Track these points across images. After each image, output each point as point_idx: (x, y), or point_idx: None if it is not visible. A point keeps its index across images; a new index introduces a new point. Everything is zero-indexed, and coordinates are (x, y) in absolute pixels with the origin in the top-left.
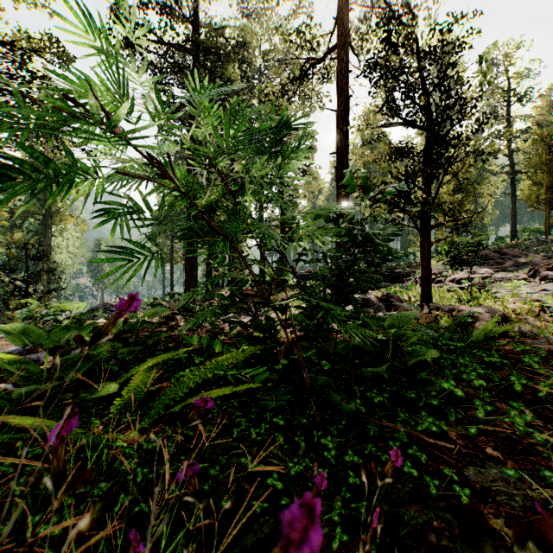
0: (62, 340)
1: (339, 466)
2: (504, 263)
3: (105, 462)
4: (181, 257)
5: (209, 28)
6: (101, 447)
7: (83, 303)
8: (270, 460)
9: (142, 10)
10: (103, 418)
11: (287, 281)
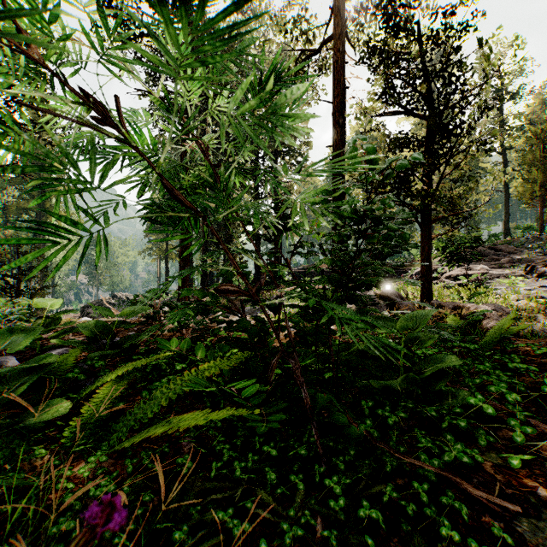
0: (4, 348)
1: (350, 524)
2: (499, 259)
3: (33, 519)
4: (176, 253)
5: (203, 22)
6: (27, 498)
7: (56, 301)
8: (258, 511)
9: (135, 3)
10: (50, 446)
11: (282, 278)
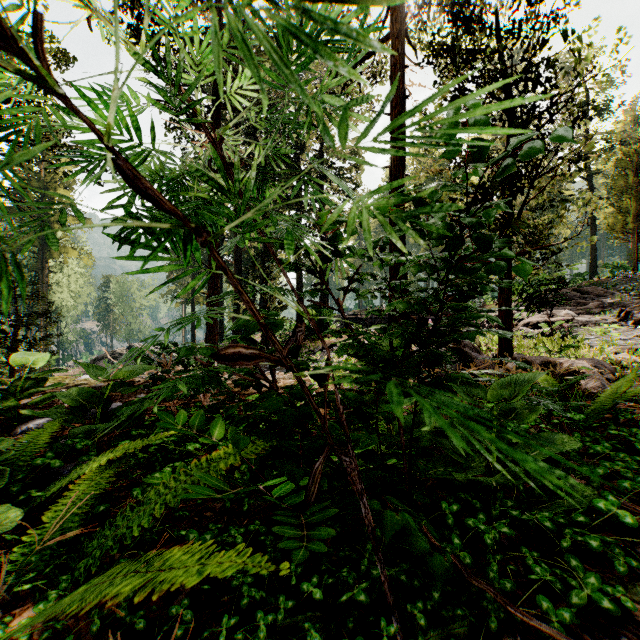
0: None
1: None
2: (587, 303)
3: None
4: (204, 297)
5: None
6: None
7: (37, 357)
8: None
9: None
10: None
11: (329, 325)
